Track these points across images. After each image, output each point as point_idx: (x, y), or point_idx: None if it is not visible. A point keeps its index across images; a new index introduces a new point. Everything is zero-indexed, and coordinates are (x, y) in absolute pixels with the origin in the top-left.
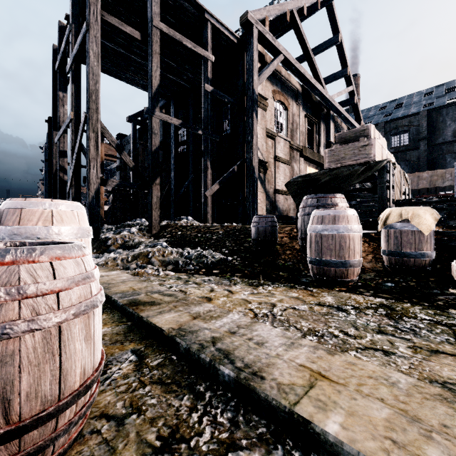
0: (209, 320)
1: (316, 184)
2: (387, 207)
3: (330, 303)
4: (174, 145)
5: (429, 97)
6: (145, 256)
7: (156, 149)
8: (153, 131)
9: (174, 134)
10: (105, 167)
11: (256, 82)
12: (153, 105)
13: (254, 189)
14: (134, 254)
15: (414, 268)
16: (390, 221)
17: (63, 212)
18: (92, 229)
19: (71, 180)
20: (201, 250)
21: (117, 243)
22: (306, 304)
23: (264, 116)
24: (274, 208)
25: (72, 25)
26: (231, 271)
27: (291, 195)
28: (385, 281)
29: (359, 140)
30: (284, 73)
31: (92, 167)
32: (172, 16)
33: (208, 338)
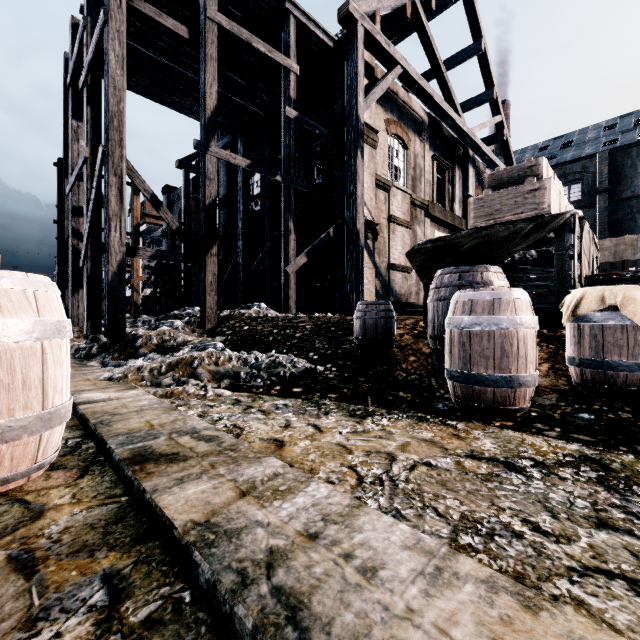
0: (270, 502)
1: (455, 252)
2: (570, 288)
3: (492, 452)
4: (242, 200)
5: (611, 132)
6: (188, 364)
7: (212, 202)
8: (207, 175)
9: (242, 184)
10: (147, 234)
11: (362, 105)
12: (207, 137)
13: (358, 263)
14: (170, 362)
15: (625, 389)
16: (584, 310)
17: (1, 292)
18: (69, 324)
19: (86, 249)
20: (276, 355)
21: (152, 343)
22: (450, 455)
23: (374, 156)
24: (388, 291)
25: (87, 18)
26: (321, 390)
27: (416, 270)
28: (578, 410)
29: (523, 183)
30: (403, 94)
31: (113, 228)
32: (238, 6)
33: (260, 551)
